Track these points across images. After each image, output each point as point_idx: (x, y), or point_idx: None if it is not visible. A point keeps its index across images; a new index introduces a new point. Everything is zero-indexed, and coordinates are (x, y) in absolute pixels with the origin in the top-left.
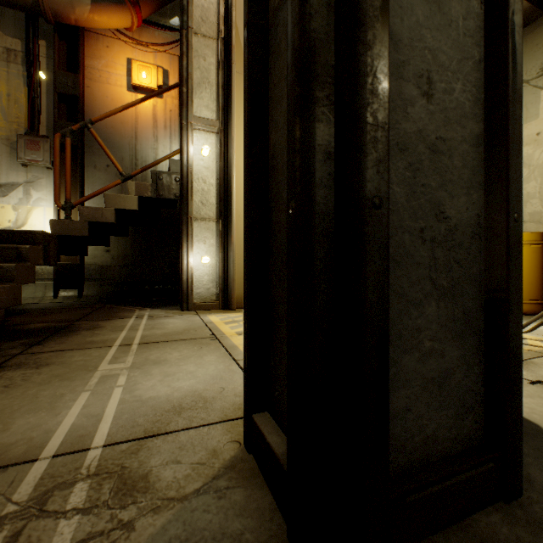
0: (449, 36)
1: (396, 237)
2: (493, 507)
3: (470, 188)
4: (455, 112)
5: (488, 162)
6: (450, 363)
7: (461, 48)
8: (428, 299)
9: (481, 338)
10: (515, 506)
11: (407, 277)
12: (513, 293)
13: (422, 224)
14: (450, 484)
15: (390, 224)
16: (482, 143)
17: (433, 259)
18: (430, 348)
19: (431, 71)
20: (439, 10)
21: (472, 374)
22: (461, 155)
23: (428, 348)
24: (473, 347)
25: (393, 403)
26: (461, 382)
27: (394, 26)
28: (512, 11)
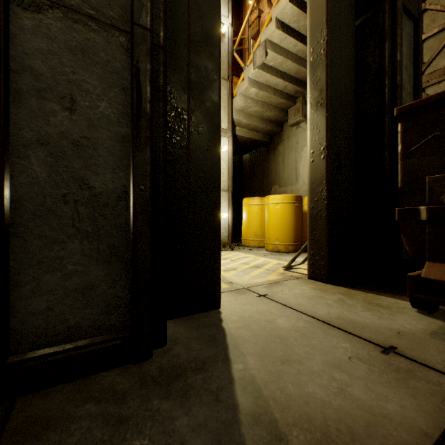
0: (94, 73)
1: (38, 199)
2: (121, 367)
3: (116, 169)
4: (100, 121)
5: (131, 153)
6: (95, 279)
7: (107, 80)
8: (72, 239)
9: (128, 264)
10: (137, 365)
11: (50, 225)
12: (139, 234)
13: (65, 191)
14: (77, 353)
15: (31, 191)
16: (129, 141)
17: (78, 213)
18: (74, 270)
19: (75, 94)
20: (84, 56)
21: (118, 286)
22: (107, 148)
23: (72, 270)
24: (119, 269)
25: (34, 305)
26: (107, 291)
27: (35, 65)
28: (137, 61)
